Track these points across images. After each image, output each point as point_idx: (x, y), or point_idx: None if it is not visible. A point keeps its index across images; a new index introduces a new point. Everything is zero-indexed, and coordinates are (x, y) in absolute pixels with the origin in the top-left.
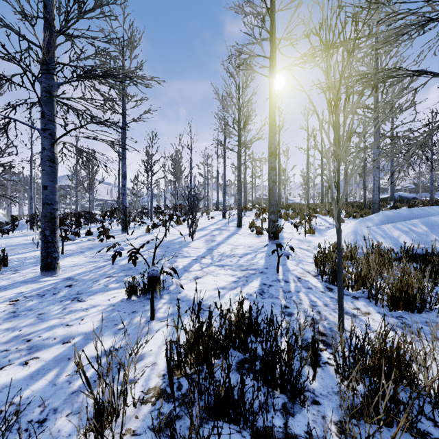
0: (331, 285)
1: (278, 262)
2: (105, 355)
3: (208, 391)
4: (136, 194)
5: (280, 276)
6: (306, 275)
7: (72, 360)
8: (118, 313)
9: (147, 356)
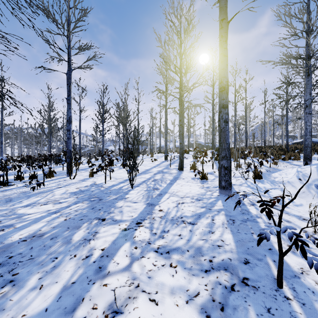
0: None
1: (282, 265)
2: None
3: None
4: (96, 140)
5: (293, 303)
6: None
7: None
8: None
9: None
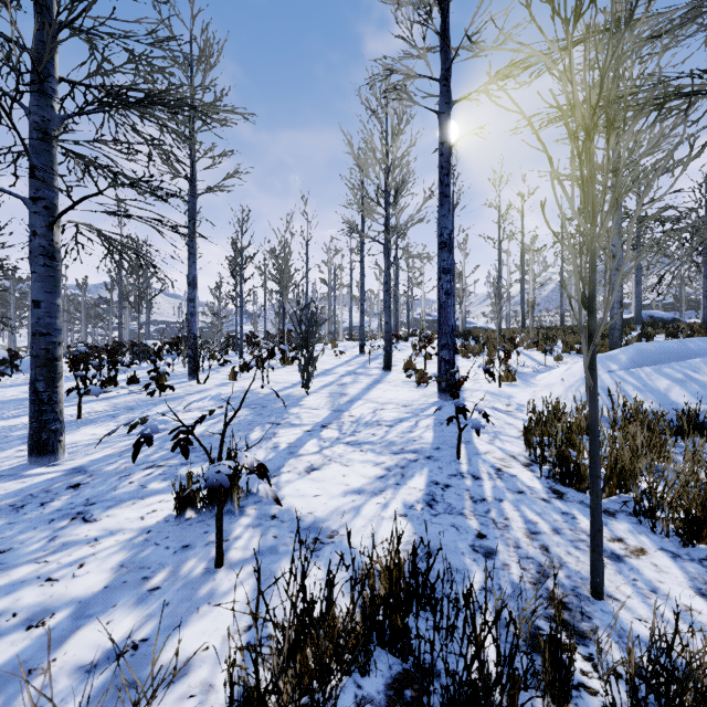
0: (559, 484)
1: (460, 439)
2: (108, 662)
3: None
4: (218, 313)
5: (463, 465)
6: (511, 463)
7: (35, 676)
8: (154, 550)
9: (197, 665)
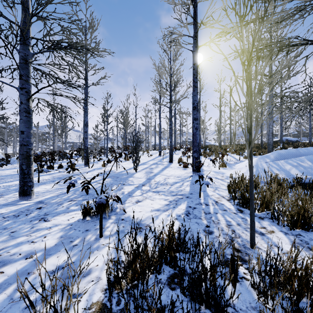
0: (241, 207)
1: (200, 189)
2: (59, 270)
3: (142, 310)
4: (97, 138)
5: (201, 200)
6: (222, 199)
7: (31, 274)
8: (74, 231)
9: (94, 271)
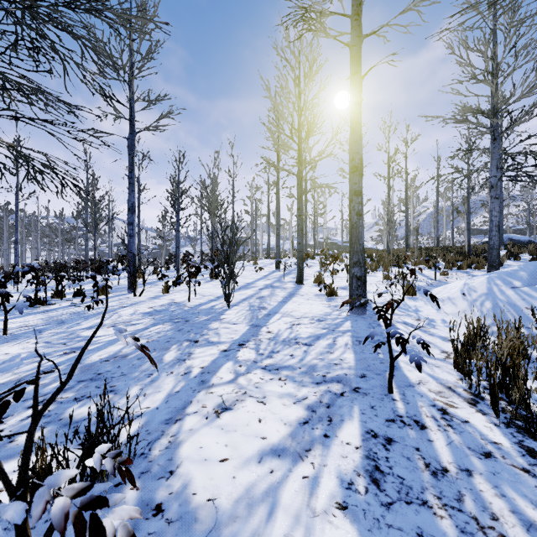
0: (527, 436)
1: (392, 370)
2: None
3: None
4: (164, 237)
5: (398, 402)
6: (453, 400)
7: None
8: None
9: None
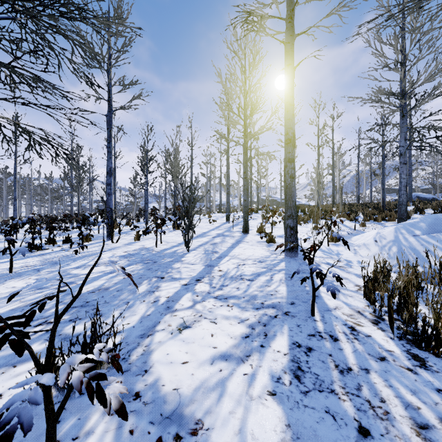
0: (414, 346)
1: (314, 298)
2: None
3: None
4: (135, 195)
5: (318, 322)
6: (361, 320)
7: None
8: None
9: None
